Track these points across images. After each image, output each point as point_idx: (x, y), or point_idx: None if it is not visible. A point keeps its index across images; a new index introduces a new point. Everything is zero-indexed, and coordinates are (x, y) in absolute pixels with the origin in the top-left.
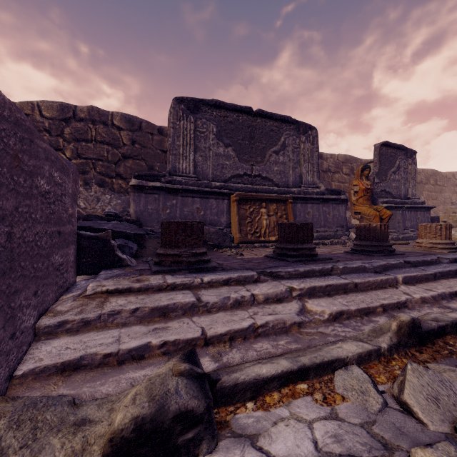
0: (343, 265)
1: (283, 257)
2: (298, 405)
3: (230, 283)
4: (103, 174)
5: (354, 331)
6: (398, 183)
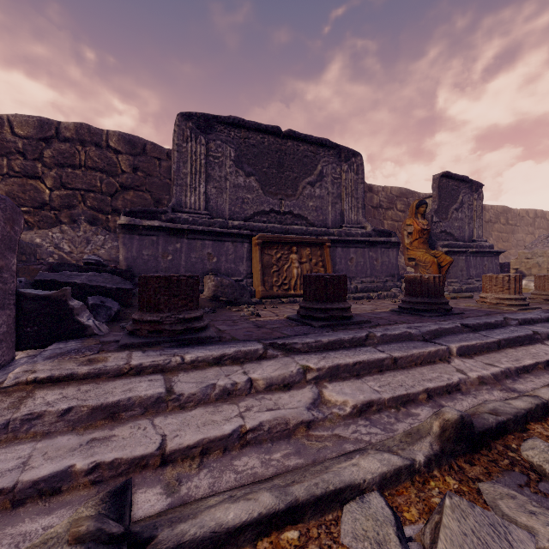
0: (382, 331)
1: (308, 320)
2: None
3: (223, 361)
4: (95, 209)
5: (383, 433)
6: (461, 223)
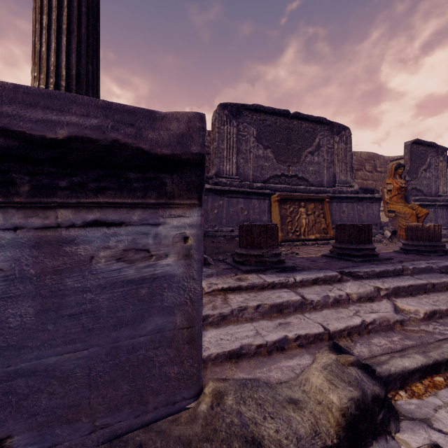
0: (411, 265)
1: (346, 257)
2: (444, 395)
3: (318, 282)
4: None
5: None
6: (428, 181)
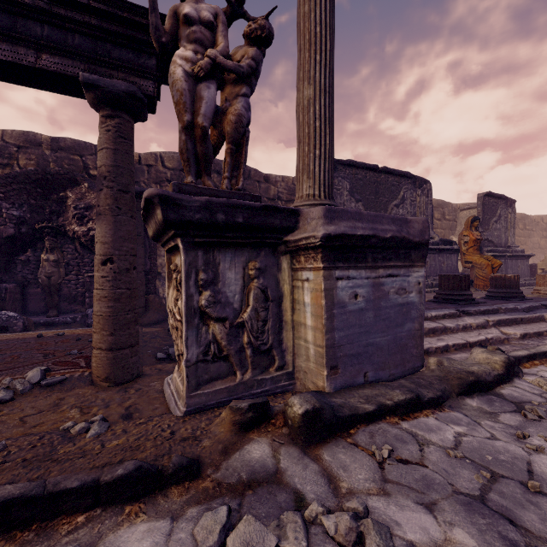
0: (503, 306)
1: (451, 301)
2: (540, 367)
3: (445, 317)
4: None
5: (541, 343)
6: (499, 232)
